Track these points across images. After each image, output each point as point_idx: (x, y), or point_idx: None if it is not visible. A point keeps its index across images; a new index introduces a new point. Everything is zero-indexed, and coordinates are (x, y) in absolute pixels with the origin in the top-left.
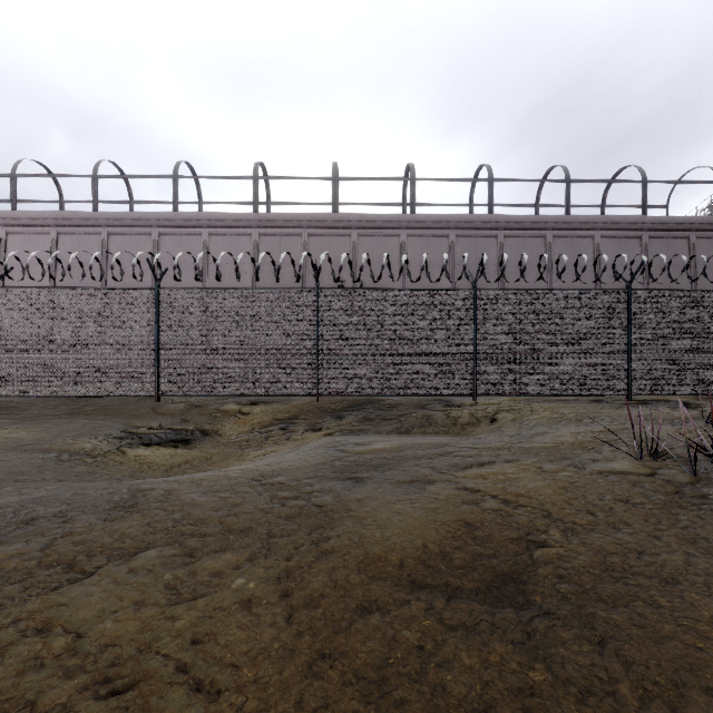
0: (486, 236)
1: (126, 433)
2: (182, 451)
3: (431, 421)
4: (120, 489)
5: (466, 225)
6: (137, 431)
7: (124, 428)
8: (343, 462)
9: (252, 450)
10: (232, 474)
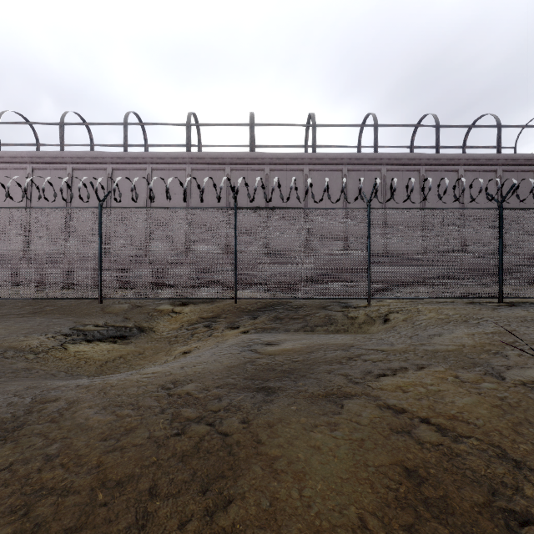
0: (372, 170)
1: (73, 330)
2: (118, 346)
3: (332, 320)
4: (26, 398)
5: (356, 161)
6: (84, 328)
7: (73, 325)
8: (255, 366)
9: (179, 345)
10: (145, 378)
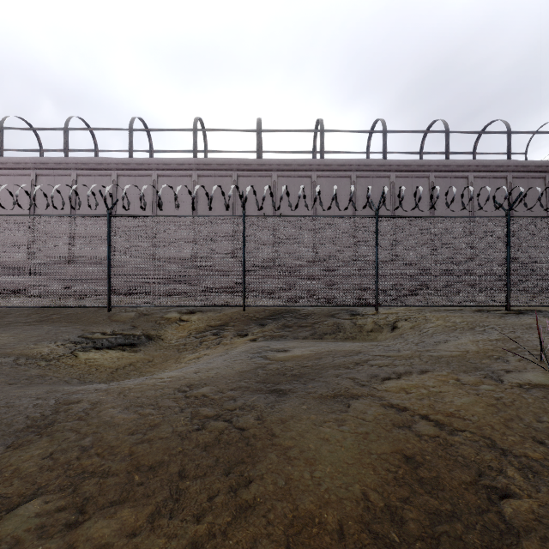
0: (381, 177)
1: (82, 338)
2: (128, 354)
3: (341, 328)
4: (50, 400)
5: (364, 168)
6: (92, 336)
7: (81, 333)
8: (266, 371)
9: (188, 353)
10: (161, 382)
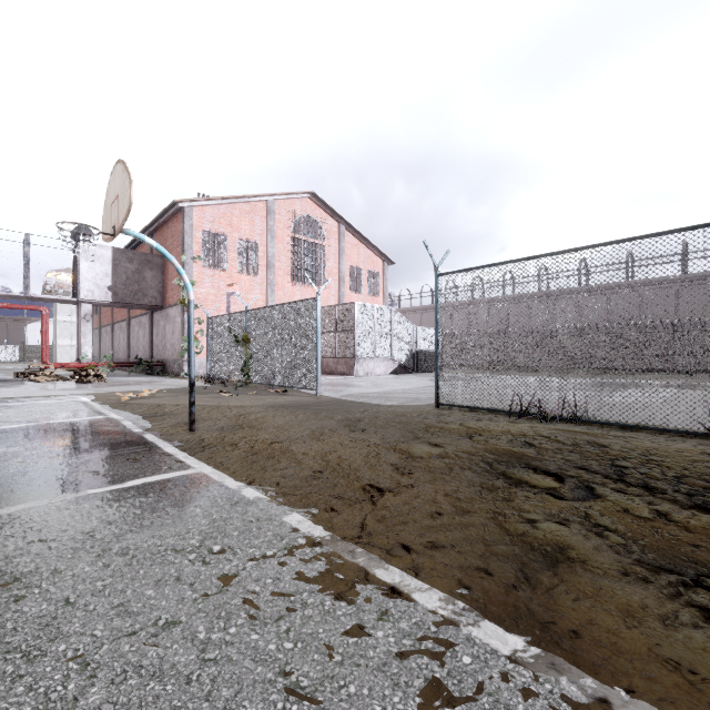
0: None
1: None
2: None
3: None
4: None
5: None
6: None
7: None
8: None
9: None
10: None
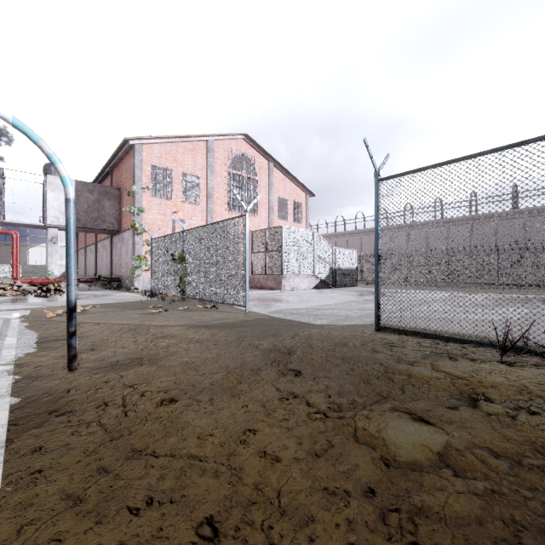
0: None
1: None
2: None
3: None
4: None
5: None
6: None
7: None
8: None
9: None
10: None
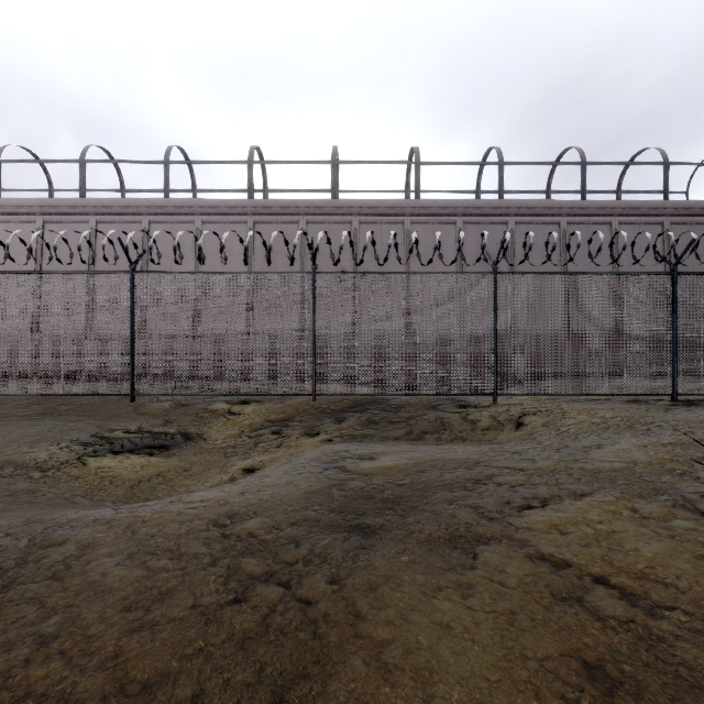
0: (495, 223)
1: (96, 438)
2: (156, 460)
3: (446, 425)
4: (22, 539)
5: (474, 211)
6: (109, 435)
7: (96, 431)
8: (345, 492)
9: (238, 459)
10: (190, 510)
